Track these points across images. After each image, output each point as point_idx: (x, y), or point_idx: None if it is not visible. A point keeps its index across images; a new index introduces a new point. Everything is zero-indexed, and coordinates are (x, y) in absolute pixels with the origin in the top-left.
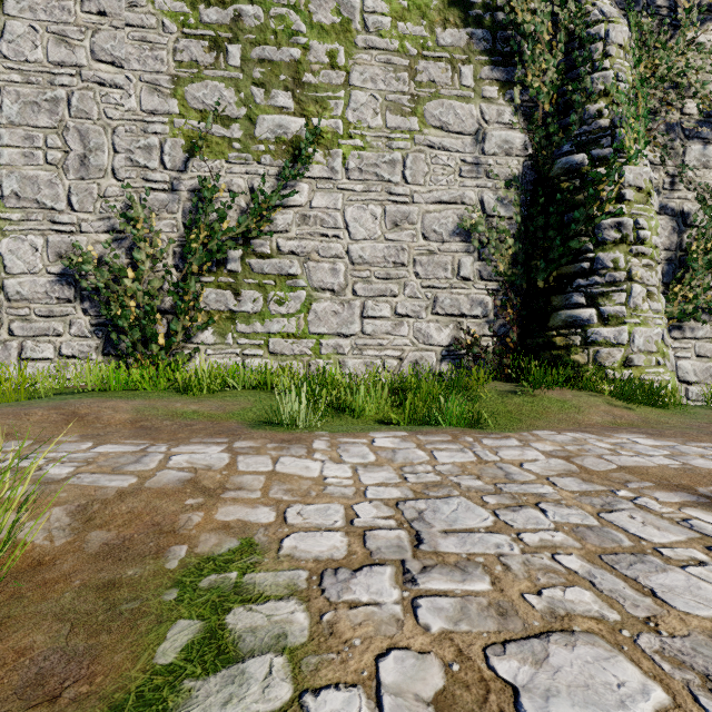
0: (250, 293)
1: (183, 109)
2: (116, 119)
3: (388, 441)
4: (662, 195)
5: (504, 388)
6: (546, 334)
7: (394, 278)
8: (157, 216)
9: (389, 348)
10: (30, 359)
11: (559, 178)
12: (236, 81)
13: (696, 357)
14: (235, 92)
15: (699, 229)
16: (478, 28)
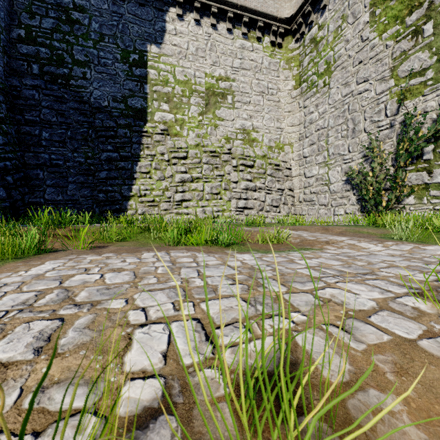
0: (439, 170)
1: (396, 82)
2: (365, 106)
3: (436, 248)
4: None
5: None
6: None
7: None
8: (383, 143)
9: None
10: (336, 215)
11: None
12: (429, 44)
13: None
14: (428, 51)
15: None
16: None
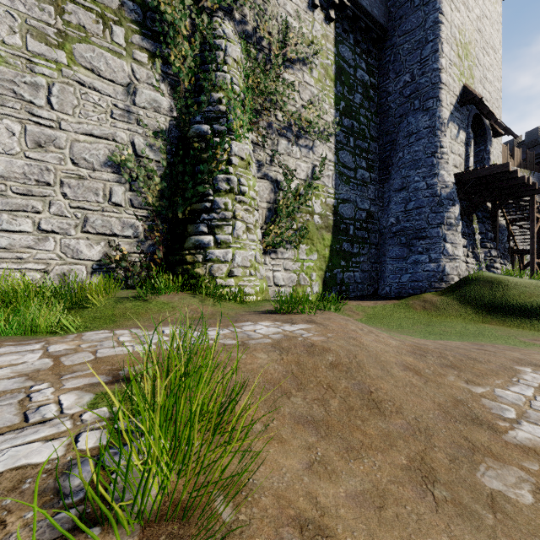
0: None
1: None
2: None
3: None
4: (265, 167)
5: (128, 295)
6: (182, 253)
7: (37, 195)
8: None
9: (31, 262)
10: None
11: (193, 139)
12: None
13: (284, 270)
14: None
15: (284, 192)
16: (130, 0)
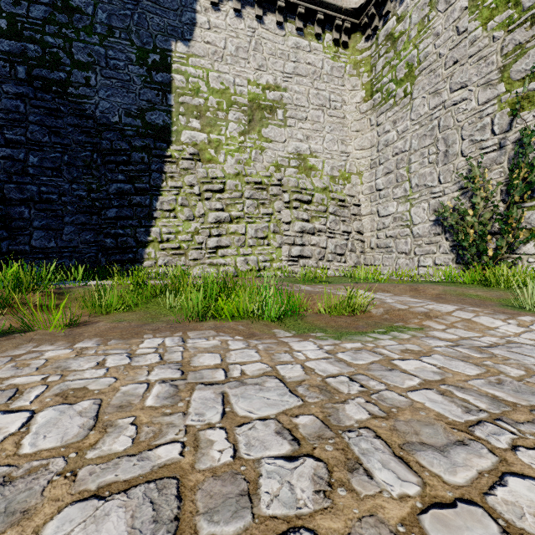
0: None
1: (507, 86)
2: (462, 120)
3: None
4: None
5: None
6: None
7: None
8: (488, 170)
9: None
10: (422, 266)
11: None
12: None
13: None
14: None
15: None
16: None
